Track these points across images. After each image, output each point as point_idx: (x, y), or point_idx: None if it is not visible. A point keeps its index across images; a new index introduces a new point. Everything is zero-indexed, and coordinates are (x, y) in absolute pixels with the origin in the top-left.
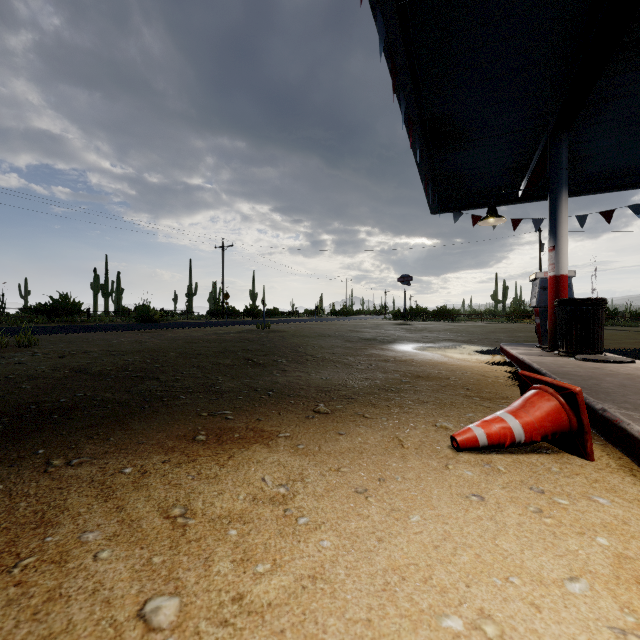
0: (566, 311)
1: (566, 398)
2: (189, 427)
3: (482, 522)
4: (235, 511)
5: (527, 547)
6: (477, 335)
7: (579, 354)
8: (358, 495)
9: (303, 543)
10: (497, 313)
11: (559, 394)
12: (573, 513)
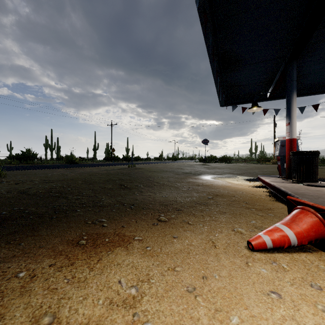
0: (297, 158)
1: (324, 216)
2: (77, 233)
3: (287, 323)
4: (94, 318)
5: None
6: (243, 170)
7: (304, 182)
8: (189, 294)
9: None
10: (252, 159)
11: (318, 213)
12: None
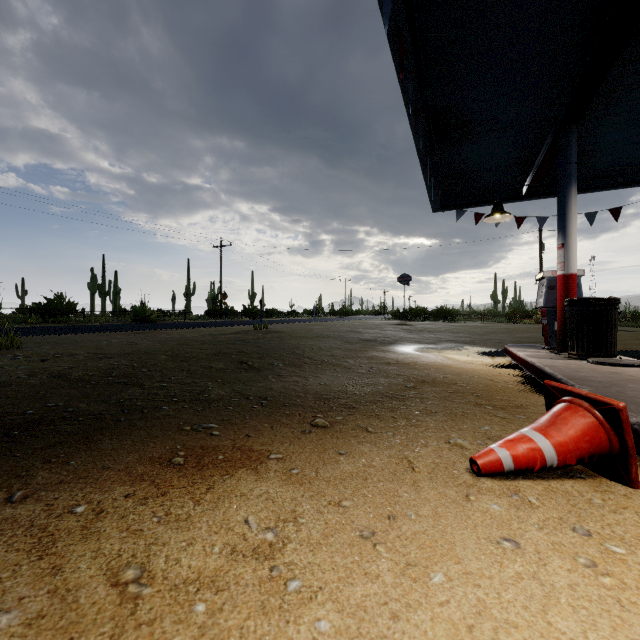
0: (577, 311)
1: (605, 414)
2: (167, 446)
3: (523, 583)
4: (206, 572)
5: (590, 626)
6: (479, 336)
7: (591, 357)
8: (364, 541)
9: (293, 625)
10: (496, 313)
11: (596, 409)
12: (635, 568)
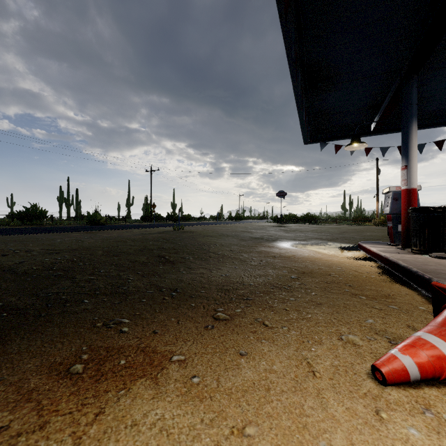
0: (420, 217)
1: None
2: (73, 347)
3: None
4: None
5: None
6: (336, 234)
7: (431, 252)
8: None
9: None
10: (345, 218)
11: None
12: None
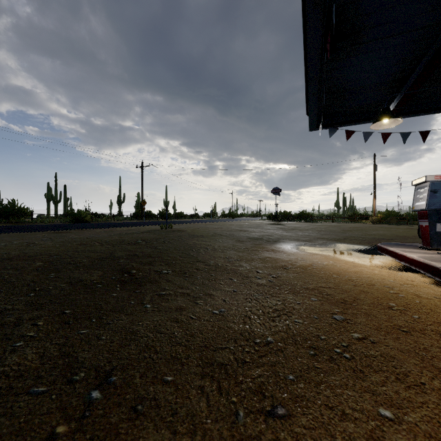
0: None
1: None
2: None
3: None
4: None
5: None
6: (339, 233)
7: None
8: None
9: None
10: (339, 216)
11: None
12: None
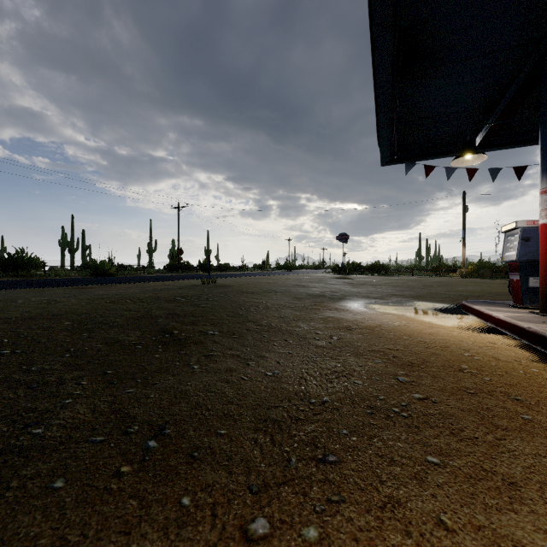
0: None
1: None
2: None
3: None
4: None
5: None
6: (419, 289)
7: None
8: None
9: None
10: (421, 268)
11: None
12: None
